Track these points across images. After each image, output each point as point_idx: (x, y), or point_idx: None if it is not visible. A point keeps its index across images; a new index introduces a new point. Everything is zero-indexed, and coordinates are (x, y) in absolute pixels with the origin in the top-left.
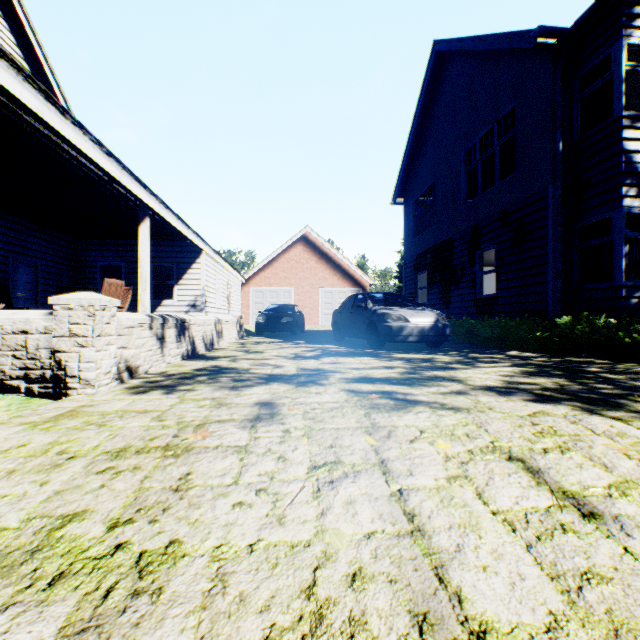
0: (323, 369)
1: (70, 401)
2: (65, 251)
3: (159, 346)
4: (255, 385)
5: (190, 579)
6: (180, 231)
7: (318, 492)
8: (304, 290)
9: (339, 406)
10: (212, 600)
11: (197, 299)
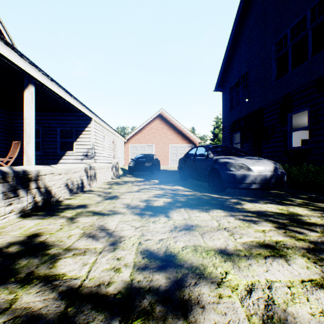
0: (176, 257)
1: None
2: (1, 119)
3: None
4: None
5: None
6: (69, 102)
7: None
8: (160, 146)
9: None
10: None
11: (88, 151)
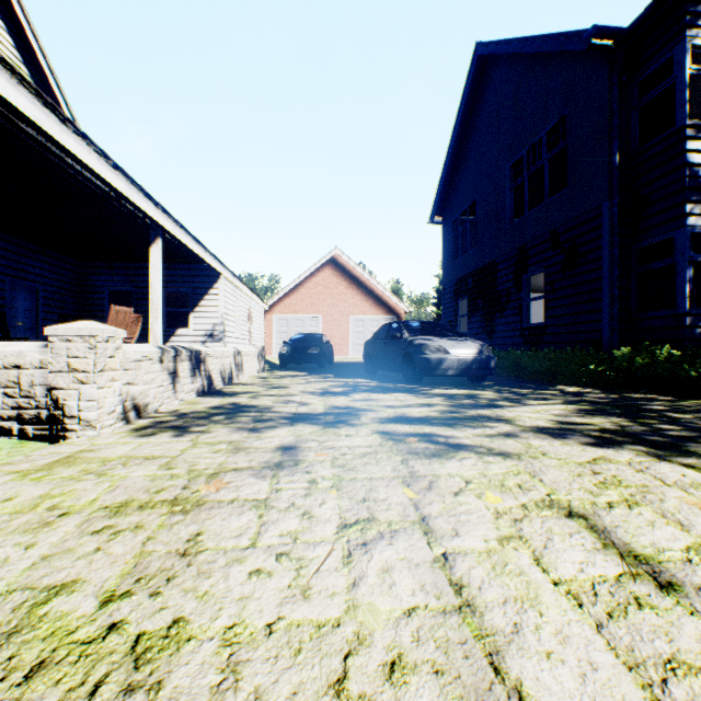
0: (354, 407)
1: (68, 445)
2: (69, 275)
3: (171, 381)
4: (278, 426)
5: (196, 670)
6: (196, 253)
7: (349, 557)
8: (333, 318)
9: (372, 451)
10: (221, 698)
11: (215, 328)
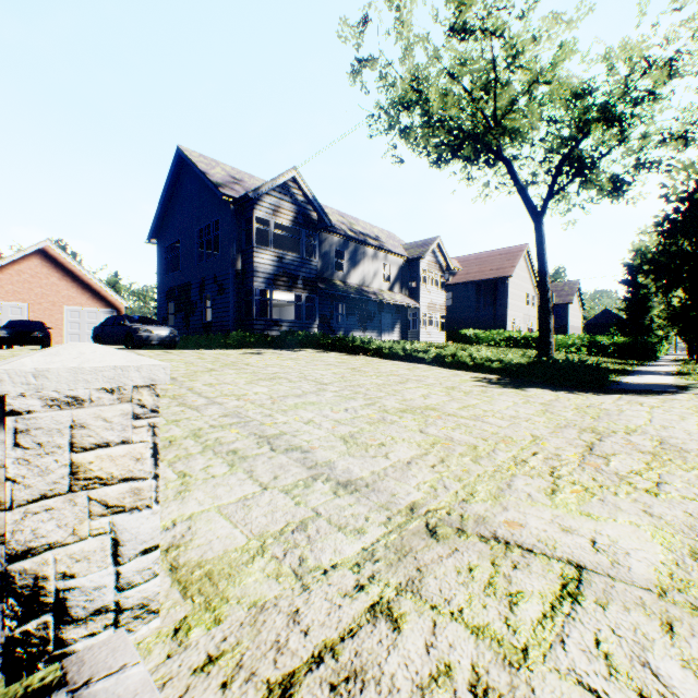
0: None
1: None
2: None
3: None
4: None
5: None
6: None
7: None
8: (43, 307)
9: None
10: None
11: None
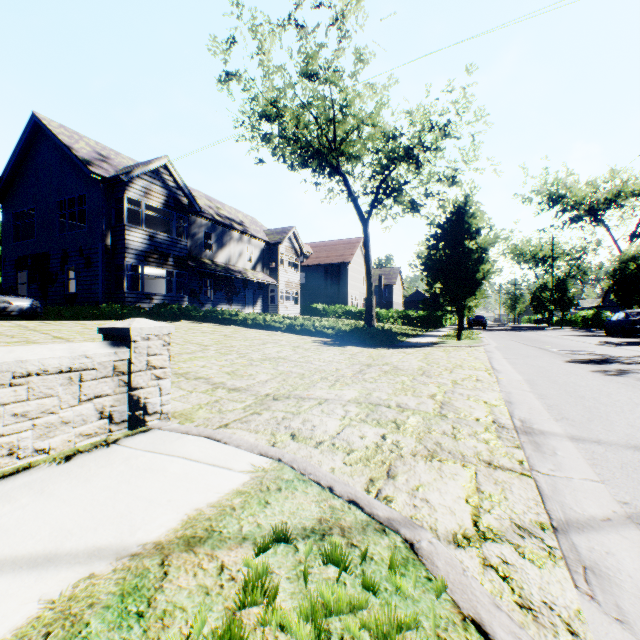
0: None
1: None
2: None
3: None
4: None
5: None
6: None
7: None
8: None
9: None
10: None
11: None
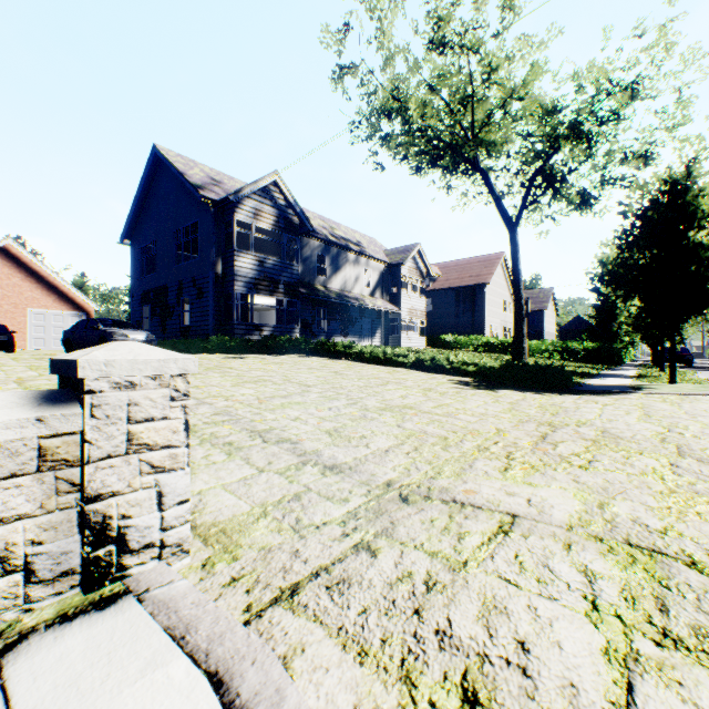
0: None
1: None
2: None
3: None
4: None
5: None
6: None
7: None
8: (4, 309)
9: None
10: None
11: None
